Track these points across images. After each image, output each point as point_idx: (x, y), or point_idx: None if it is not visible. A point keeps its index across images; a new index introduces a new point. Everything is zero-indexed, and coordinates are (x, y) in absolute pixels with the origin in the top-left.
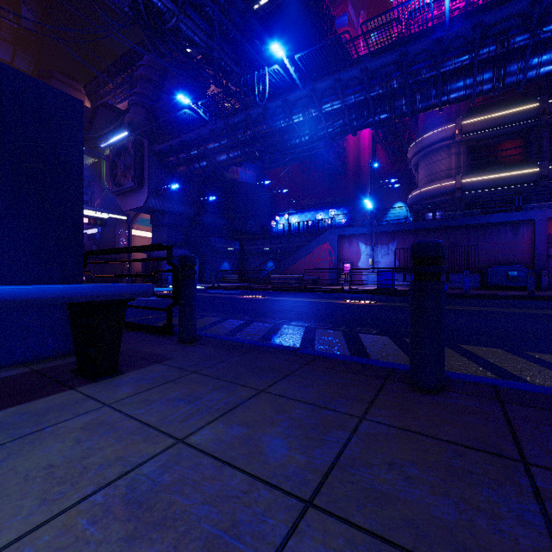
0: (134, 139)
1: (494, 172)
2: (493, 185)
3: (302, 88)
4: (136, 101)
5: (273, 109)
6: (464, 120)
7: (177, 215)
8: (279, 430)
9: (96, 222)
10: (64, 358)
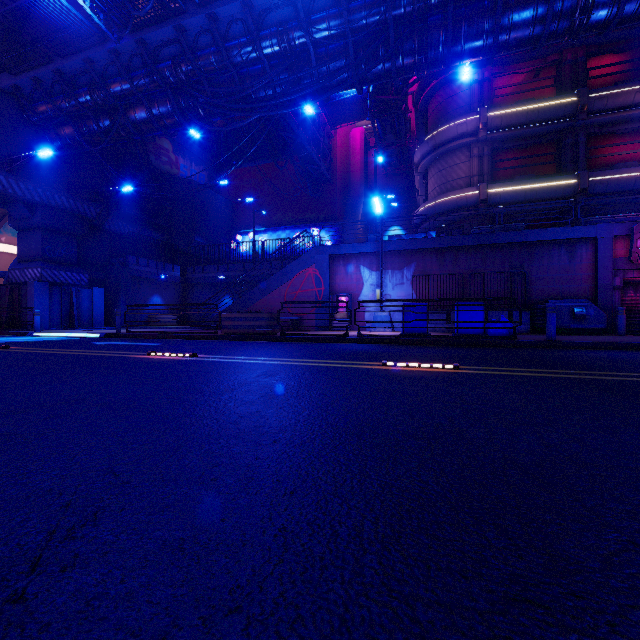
0: None
1: (526, 182)
2: (524, 199)
3: None
4: None
5: (227, 23)
6: (490, 111)
7: (61, 212)
8: None
9: None
10: None
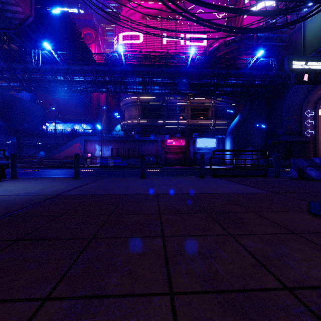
0: None
1: (150, 120)
2: (150, 125)
3: (62, 65)
4: None
5: (44, 69)
6: (140, 96)
7: None
8: (46, 181)
9: None
10: None
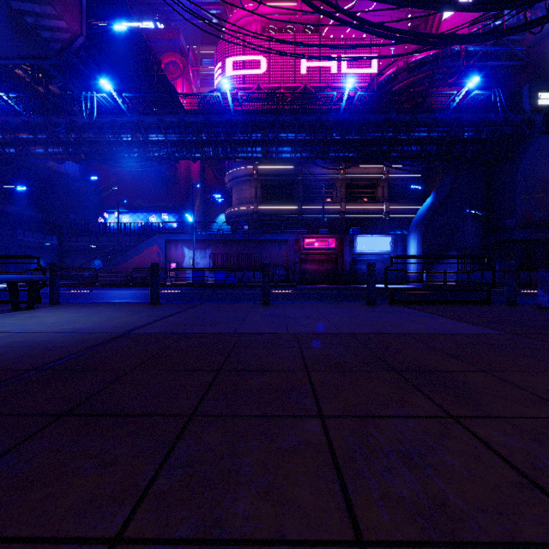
0: None
1: (275, 205)
2: (275, 214)
3: (130, 116)
4: None
5: (102, 124)
6: (259, 165)
7: None
8: (105, 309)
9: None
10: None
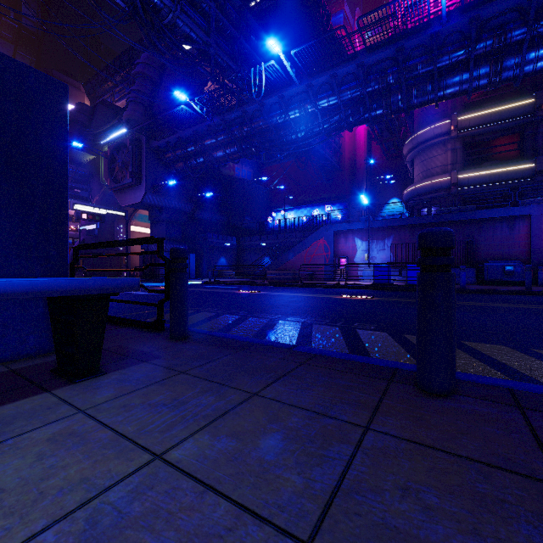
0: (132, 135)
1: (490, 168)
2: (489, 181)
3: (298, 84)
4: (134, 98)
5: (270, 106)
6: (459, 116)
7: (174, 211)
8: (272, 443)
9: (94, 217)
10: (46, 356)
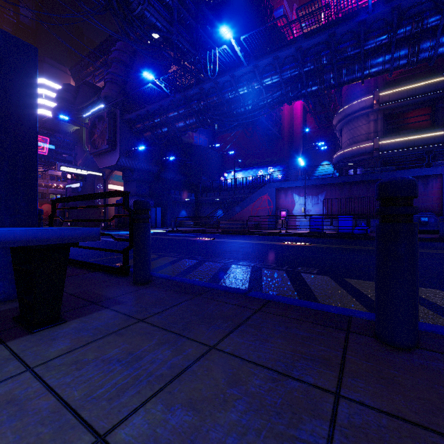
0: (109, 109)
1: (406, 135)
2: (406, 146)
3: (246, 65)
4: (110, 79)
5: (222, 84)
6: (381, 92)
7: (143, 172)
8: (233, 418)
9: (77, 177)
10: (14, 301)
